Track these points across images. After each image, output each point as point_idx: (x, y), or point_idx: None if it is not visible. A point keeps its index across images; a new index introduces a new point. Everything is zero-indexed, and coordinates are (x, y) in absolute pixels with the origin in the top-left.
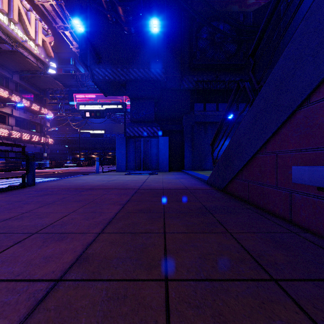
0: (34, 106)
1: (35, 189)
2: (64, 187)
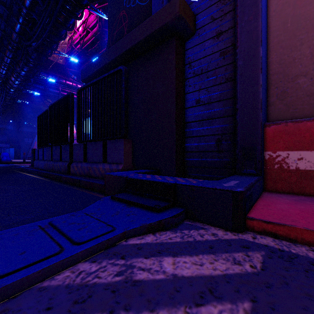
0: None
1: None
2: None
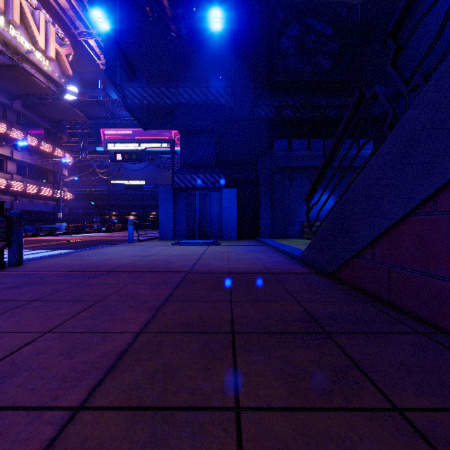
0: (43, 145)
1: (18, 272)
2: (66, 269)
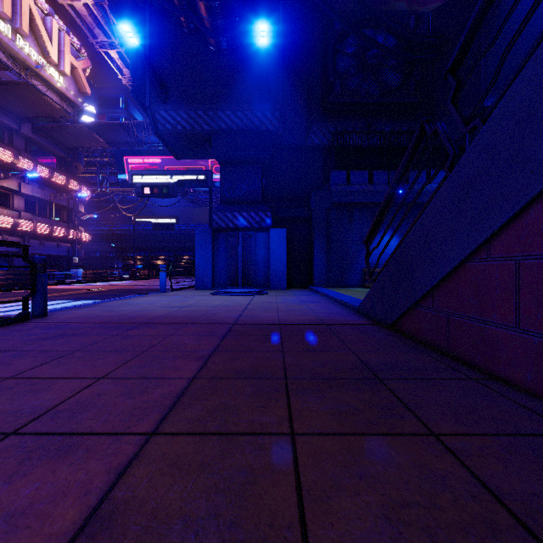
0: (56, 177)
1: (46, 323)
2: (98, 320)
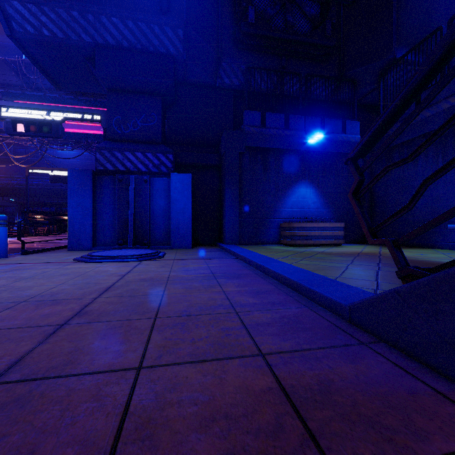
0: None
1: None
2: None
